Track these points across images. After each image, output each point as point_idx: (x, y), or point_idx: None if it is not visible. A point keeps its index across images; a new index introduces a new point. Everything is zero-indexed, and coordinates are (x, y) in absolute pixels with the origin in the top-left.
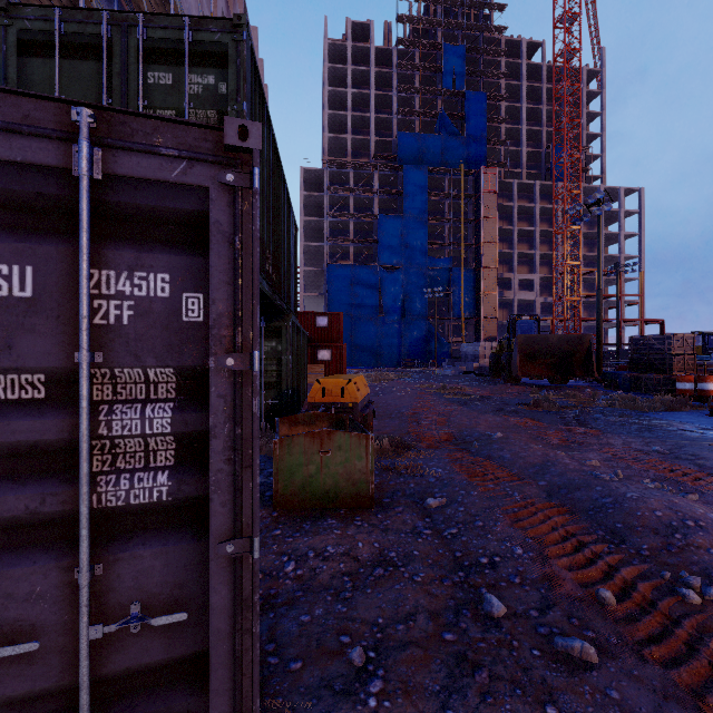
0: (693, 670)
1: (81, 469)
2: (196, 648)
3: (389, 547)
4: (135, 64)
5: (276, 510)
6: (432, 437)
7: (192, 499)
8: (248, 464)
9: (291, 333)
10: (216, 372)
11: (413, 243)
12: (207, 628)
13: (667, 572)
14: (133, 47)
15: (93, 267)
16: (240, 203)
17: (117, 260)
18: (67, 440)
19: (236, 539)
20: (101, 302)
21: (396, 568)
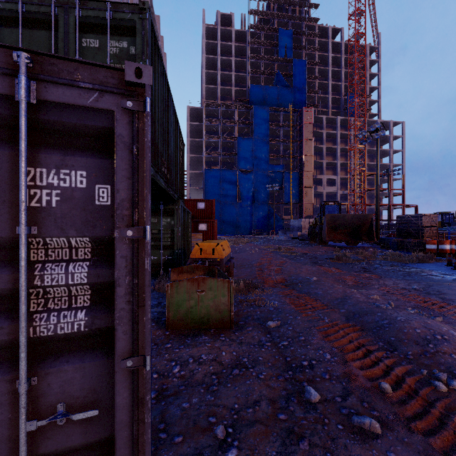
0: (444, 437)
1: (20, 310)
2: (105, 434)
3: (243, 355)
4: (73, 33)
5: (168, 330)
6: (272, 280)
7: (102, 329)
8: (143, 304)
9: (180, 213)
10: (120, 240)
11: (260, 155)
12: (113, 420)
13: (425, 370)
14: (72, 21)
15: (30, 166)
16: (136, 122)
17: (48, 161)
18: (11, 289)
19: (134, 357)
20: (36, 191)
21: (247, 369)
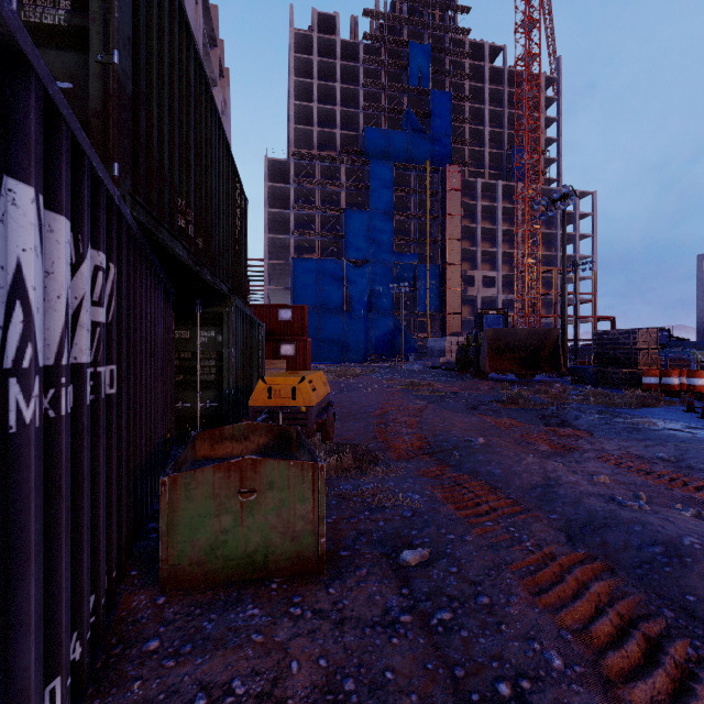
0: None
1: None
2: None
3: (344, 665)
4: None
5: (165, 592)
6: (403, 444)
7: None
8: None
9: (234, 321)
10: None
11: (380, 238)
12: None
13: None
14: None
15: None
16: None
17: None
18: None
19: None
20: None
21: None
